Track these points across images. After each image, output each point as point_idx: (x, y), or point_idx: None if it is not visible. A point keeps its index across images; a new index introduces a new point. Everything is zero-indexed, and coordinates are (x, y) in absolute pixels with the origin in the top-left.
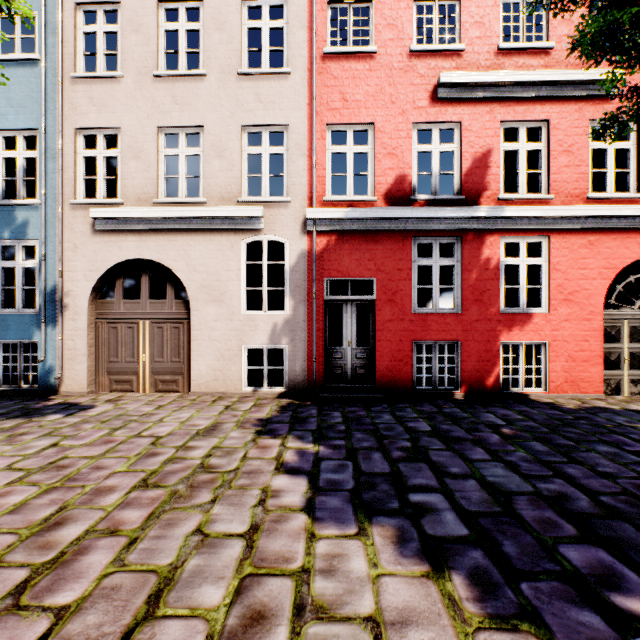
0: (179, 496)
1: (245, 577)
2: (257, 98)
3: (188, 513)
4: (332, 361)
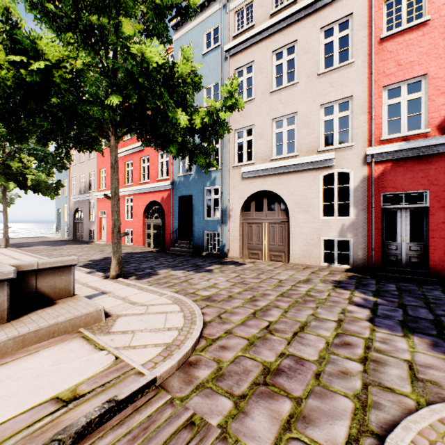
0: (299, 302)
1: (339, 333)
2: (330, 85)
3: (306, 308)
4: (387, 251)
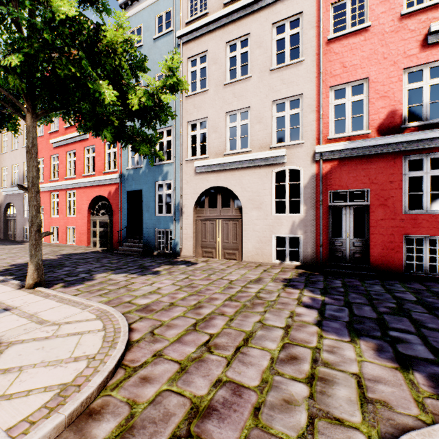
0: (247, 307)
1: (285, 343)
2: (282, 82)
3: (253, 314)
4: (334, 247)
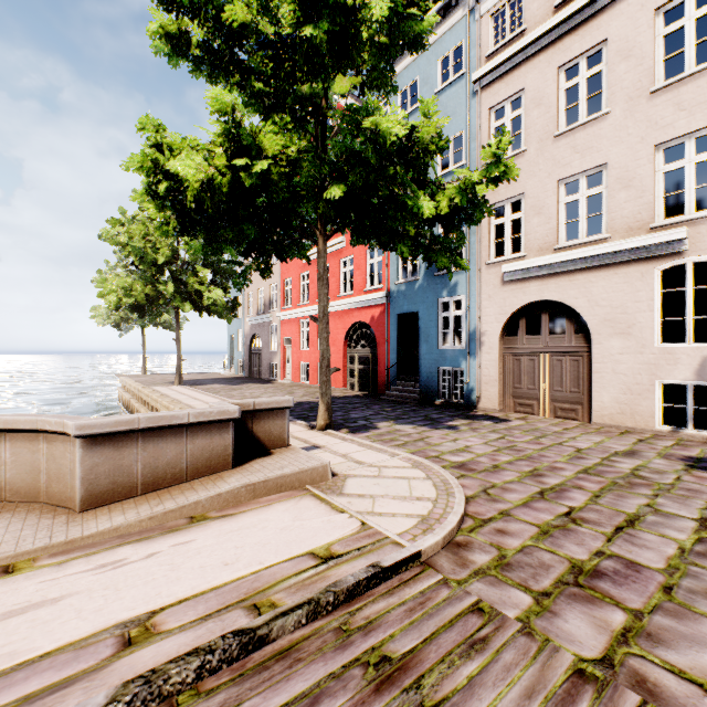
0: (620, 485)
1: (703, 537)
2: (676, 108)
3: (634, 495)
4: None
